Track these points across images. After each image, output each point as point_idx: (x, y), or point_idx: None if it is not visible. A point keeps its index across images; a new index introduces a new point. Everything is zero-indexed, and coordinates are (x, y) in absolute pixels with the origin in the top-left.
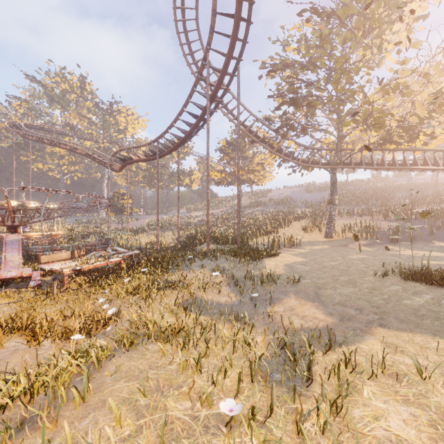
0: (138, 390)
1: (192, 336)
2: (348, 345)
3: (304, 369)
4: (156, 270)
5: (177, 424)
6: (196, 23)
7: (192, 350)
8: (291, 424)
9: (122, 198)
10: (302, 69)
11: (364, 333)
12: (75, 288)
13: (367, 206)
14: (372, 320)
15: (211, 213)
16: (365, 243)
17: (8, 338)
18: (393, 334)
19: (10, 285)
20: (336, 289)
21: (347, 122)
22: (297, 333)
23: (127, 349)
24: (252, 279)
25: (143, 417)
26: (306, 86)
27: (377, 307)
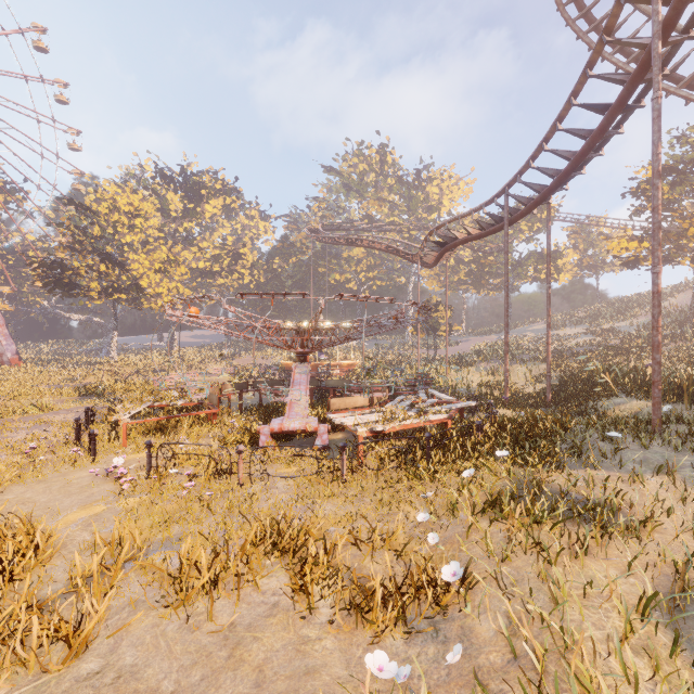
0: None
1: None
2: None
3: None
4: (527, 457)
5: None
6: None
7: None
8: None
9: (435, 309)
10: None
11: None
12: (374, 467)
13: None
14: None
15: (605, 329)
16: None
17: (270, 563)
18: None
19: (295, 439)
20: None
21: None
22: None
23: None
24: None
25: None
26: None
27: None
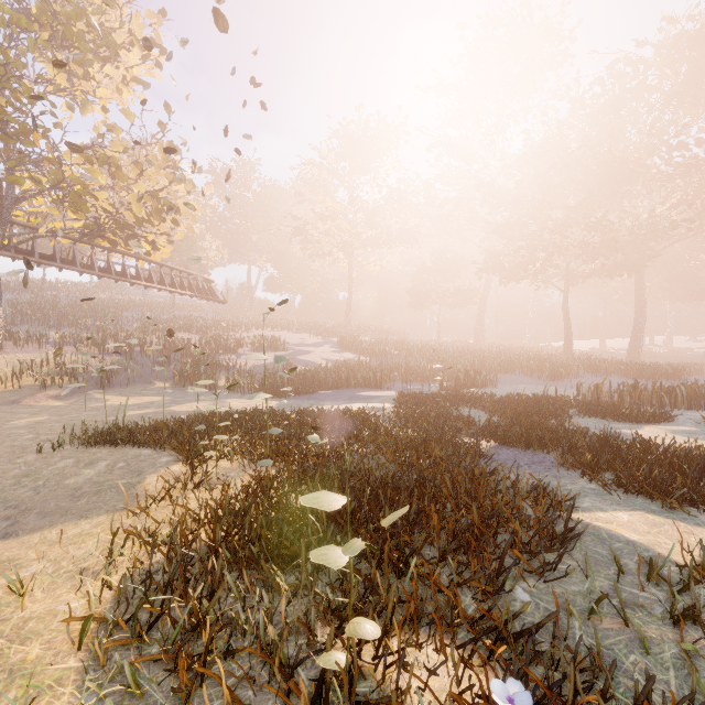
0: None
1: None
2: None
3: None
4: None
5: None
6: None
7: None
8: None
9: None
10: None
11: None
12: None
13: (74, 329)
14: None
15: None
16: (59, 393)
17: None
18: (18, 543)
19: None
20: None
21: (17, 176)
22: None
23: None
24: None
25: None
26: None
27: (16, 507)
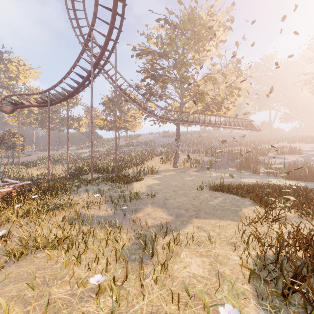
0: (26, 288)
1: (75, 241)
2: (178, 231)
3: (150, 249)
4: (46, 196)
5: (59, 302)
6: (83, 6)
7: (74, 251)
8: (138, 282)
9: (13, 136)
10: (159, 56)
11: (187, 223)
12: None
13: (197, 147)
14: (192, 215)
15: (96, 150)
16: (195, 170)
17: None
18: (201, 221)
19: None
20: (176, 199)
21: (185, 95)
22: (150, 228)
23: (17, 260)
24: (124, 197)
25: (30, 304)
26: (161, 69)
27: (196, 207)
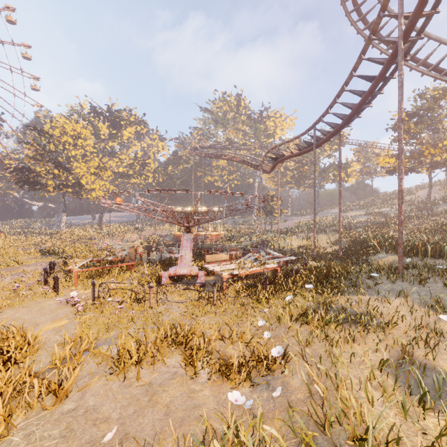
0: None
1: None
2: None
3: None
4: (324, 289)
5: None
6: None
7: None
8: None
9: (271, 199)
10: None
11: None
12: (233, 296)
13: None
14: None
15: (376, 212)
16: None
17: (171, 350)
18: None
19: (184, 280)
20: None
21: None
22: None
23: None
24: None
25: None
26: None
27: None
